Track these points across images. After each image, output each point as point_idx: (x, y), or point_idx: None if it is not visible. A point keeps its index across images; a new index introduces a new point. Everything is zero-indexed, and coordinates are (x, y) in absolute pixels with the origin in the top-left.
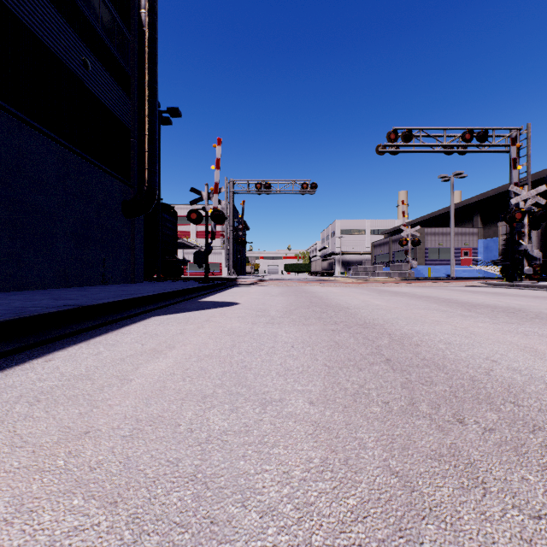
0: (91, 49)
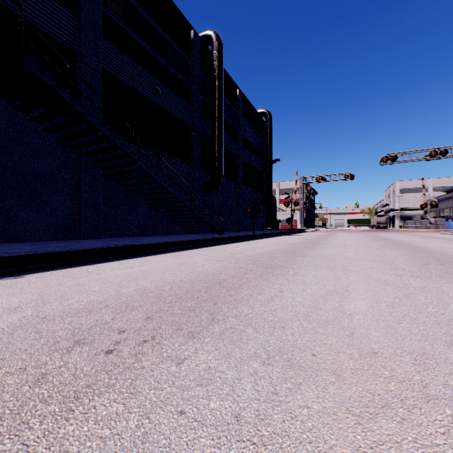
0: (254, 154)
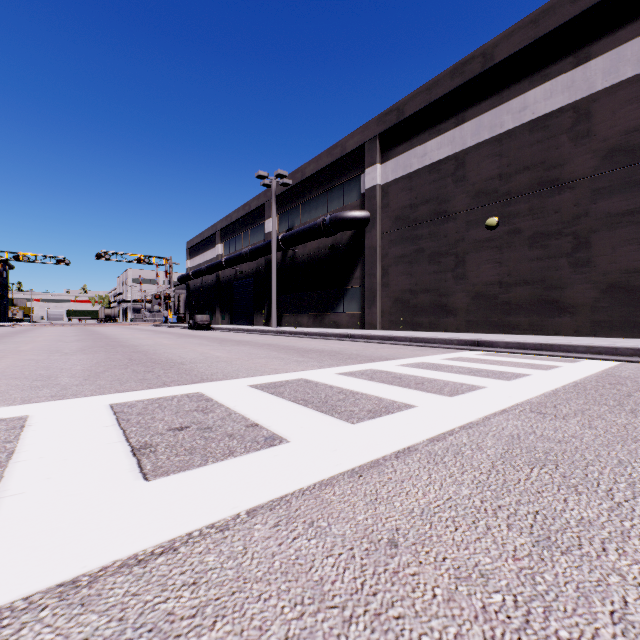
0: None
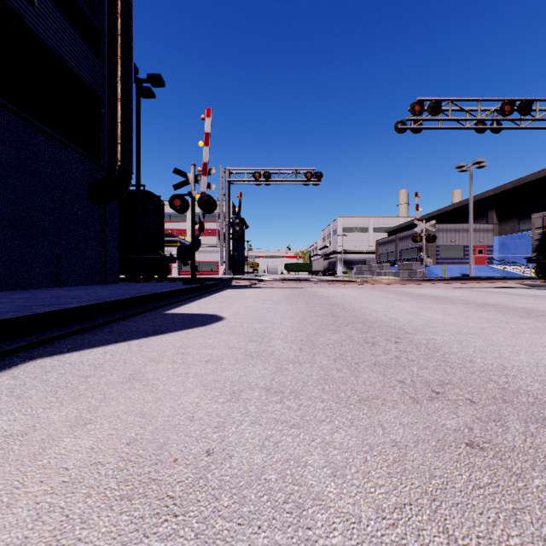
0: None
